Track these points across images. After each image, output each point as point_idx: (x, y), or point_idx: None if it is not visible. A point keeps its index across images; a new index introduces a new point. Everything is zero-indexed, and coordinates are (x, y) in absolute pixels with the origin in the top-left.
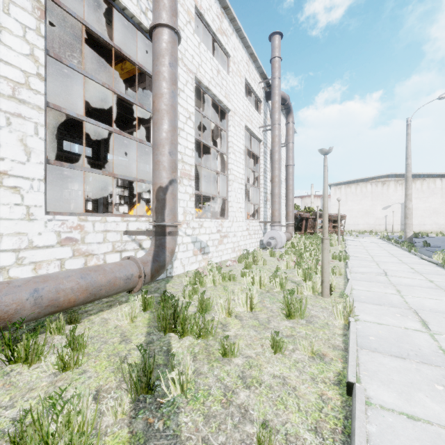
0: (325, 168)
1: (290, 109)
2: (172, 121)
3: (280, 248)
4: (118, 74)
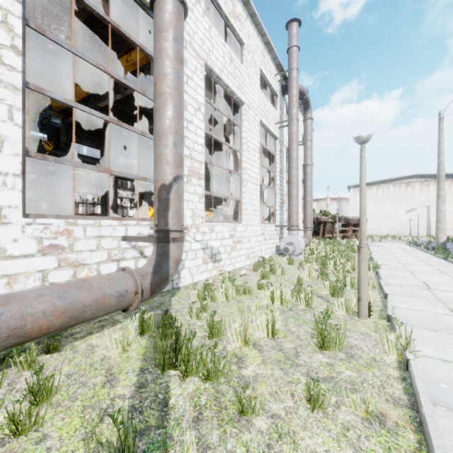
0: (362, 160)
1: (309, 104)
2: (176, 106)
3: (298, 254)
4: (123, 67)
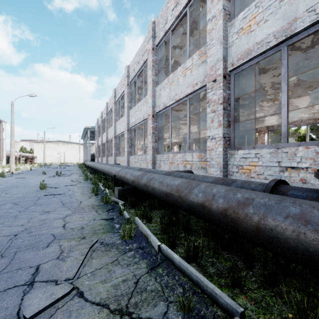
0: None
1: (1, 121)
2: None
3: None
4: None
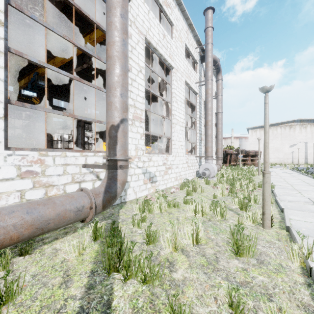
0: (266, 105)
1: (220, 69)
2: (122, 66)
3: (212, 177)
4: (87, 43)
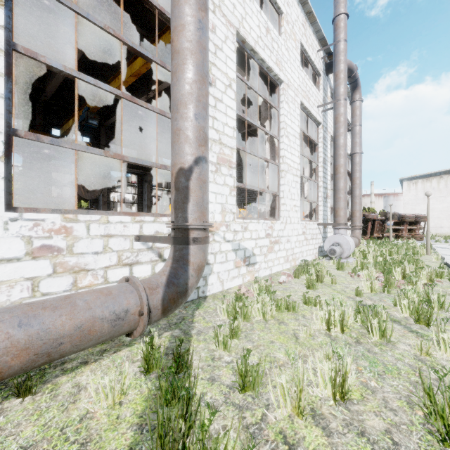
0: None
1: (358, 83)
2: (198, 66)
3: (347, 257)
4: None
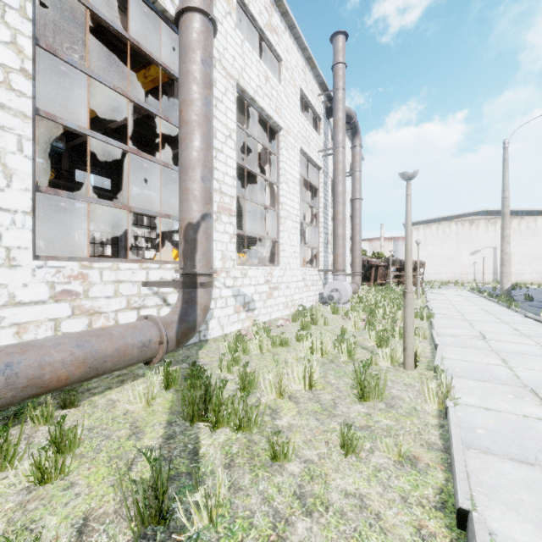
0: (408, 198)
1: (357, 129)
2: (205, 136)
3: (345, 303)
4: (140, 84)
